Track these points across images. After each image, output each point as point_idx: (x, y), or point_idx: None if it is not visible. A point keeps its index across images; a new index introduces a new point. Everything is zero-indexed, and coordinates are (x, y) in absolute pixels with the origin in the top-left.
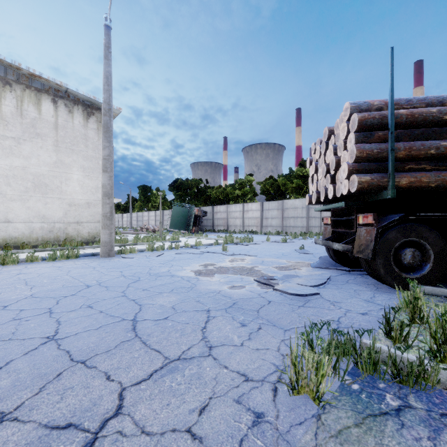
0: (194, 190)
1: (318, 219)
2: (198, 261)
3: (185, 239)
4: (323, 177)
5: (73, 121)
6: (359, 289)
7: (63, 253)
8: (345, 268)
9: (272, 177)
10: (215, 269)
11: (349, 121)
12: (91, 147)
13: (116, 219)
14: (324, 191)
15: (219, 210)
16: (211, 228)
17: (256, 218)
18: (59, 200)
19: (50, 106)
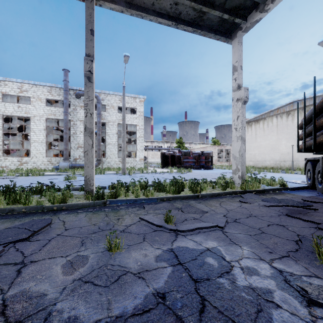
0: None
1: None
2: None
3: None
4: None
5: None
6: None
7: None
8: None
9: None
10: None
11: None
12: None
13: None
14: None
15: None
16: None
17: None
18: None
19: None
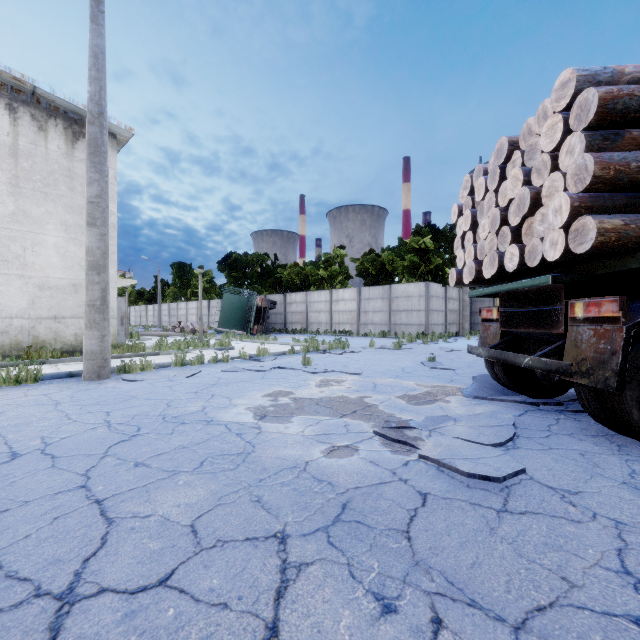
0: (256, 270)
1: (441, 313)
2: (260, 386)
3: (241, 344)
4: (492, 234)
5: (47, 146)
6: (587, 450)
7: (9, 373)
8: (523, 398)
9: (373, 251)
10: (293, 405)
11: (567, 110)
12: (79, 191)
13: (138, 314)
14: (497, 257)
15: (295, 300)
16: (282, 327)
17: (350, 312)
18: (21, 278)
19: (3, 116)
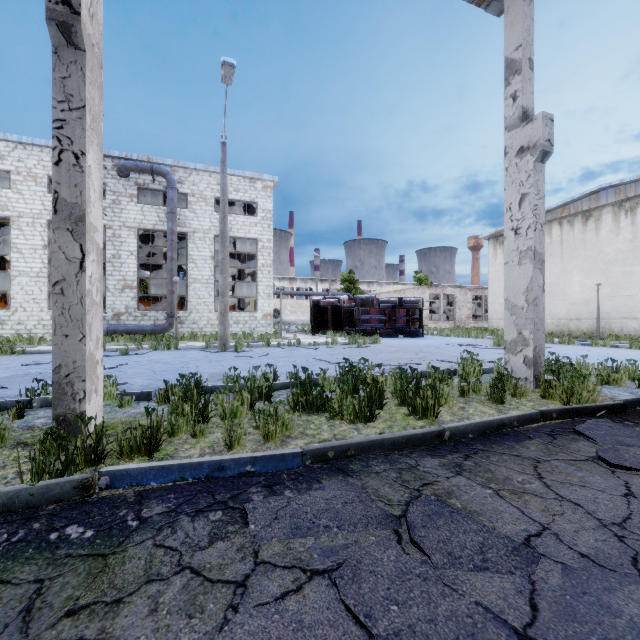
0: None
1: None
2: None
3: None
4: None
5: None
6: None
7: None
8: None
9: None
10: None
11: None
12: None
13: None
14: None
15: None
16: None
17: None
18: None
19: None
